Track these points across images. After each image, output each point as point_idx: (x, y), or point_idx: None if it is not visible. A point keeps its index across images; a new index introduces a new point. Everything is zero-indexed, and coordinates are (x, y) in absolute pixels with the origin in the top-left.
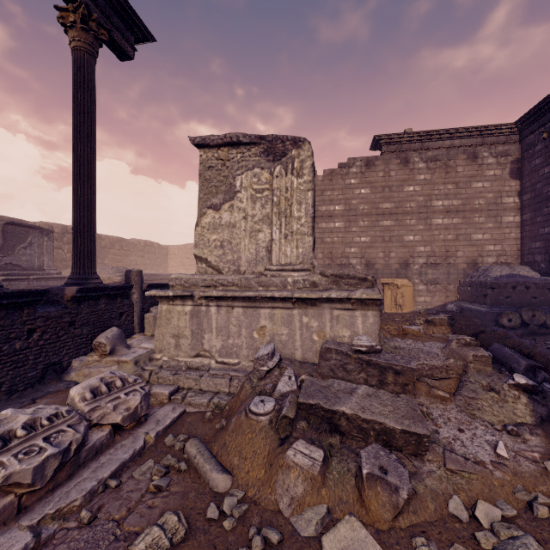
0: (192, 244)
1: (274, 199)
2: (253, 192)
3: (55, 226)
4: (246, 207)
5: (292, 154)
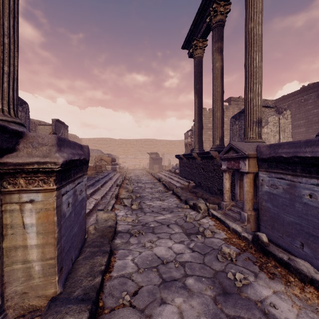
0: (99, 138)
1: (280, 126)
2: (273, 123)
3: (41, 122)
4: (271, 128)
5: (284, 112)
